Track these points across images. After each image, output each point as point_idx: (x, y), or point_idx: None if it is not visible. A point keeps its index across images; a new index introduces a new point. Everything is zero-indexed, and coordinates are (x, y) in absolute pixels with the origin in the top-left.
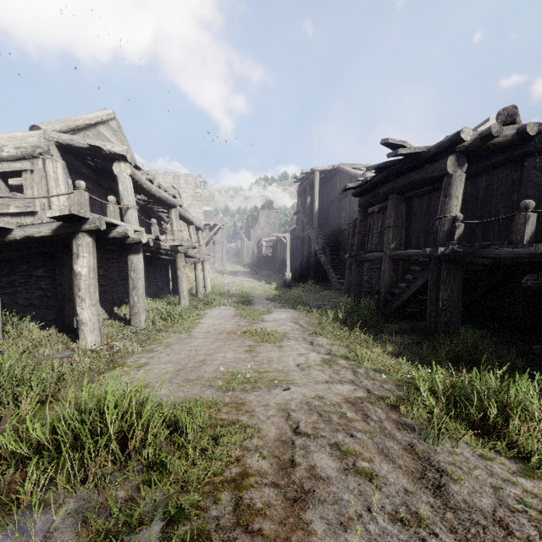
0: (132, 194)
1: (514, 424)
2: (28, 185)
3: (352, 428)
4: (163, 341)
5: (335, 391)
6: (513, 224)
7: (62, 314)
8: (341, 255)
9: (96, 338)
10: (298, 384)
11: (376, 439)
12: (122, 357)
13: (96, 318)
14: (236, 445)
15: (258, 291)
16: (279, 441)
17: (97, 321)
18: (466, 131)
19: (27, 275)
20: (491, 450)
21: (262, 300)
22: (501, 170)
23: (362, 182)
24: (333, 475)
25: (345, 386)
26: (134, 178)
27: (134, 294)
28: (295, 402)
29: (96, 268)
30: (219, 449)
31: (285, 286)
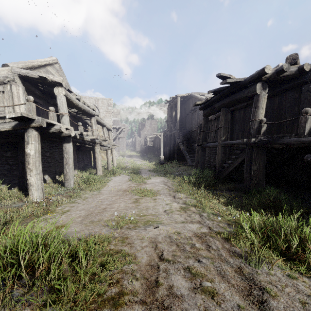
0: (66, 106)
1: (310, 253)
2: (1, 100)
3: (199, 255)
4: (82, 196)
5: (188, 228)
6: (295, 125)
7: (22, 180)
8: (193, 145)
9: (39, 194)
10: (164, 224)
11: (215, 264)
12: (54, 206)
13: (40, 181)
14: (118, 270)
15: (144, 166)
16: (149, 266)
17: (40, 184)
18: (268, 67)
19: (0, 156)
20: (296, 272)
21: (146, 171)
22: (288, 93)
23: (205, 101)
24: (185, 293)
25: (194, 225)
26: (67, 97)
27: (66, 167)
28: (161, 236)
29: (40, 151)
30: (104, 274)
31: (160, 163)
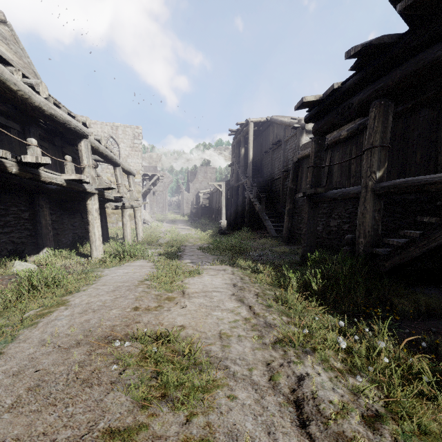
0: None
1: None
2: None
3: None
4: None
5: None
6: None
7: None
8: (275, 203)
9: None
10: None
11: None
12: None
13: None
14: None
15: (192, 239)
16: None
17: None
18: None
19: None
20: None
21: (194, 250)
22: None
23: (323, 94)
24: None
25: None
26: None
27: None
28: None
29: None
30: None
31: (221, 234)
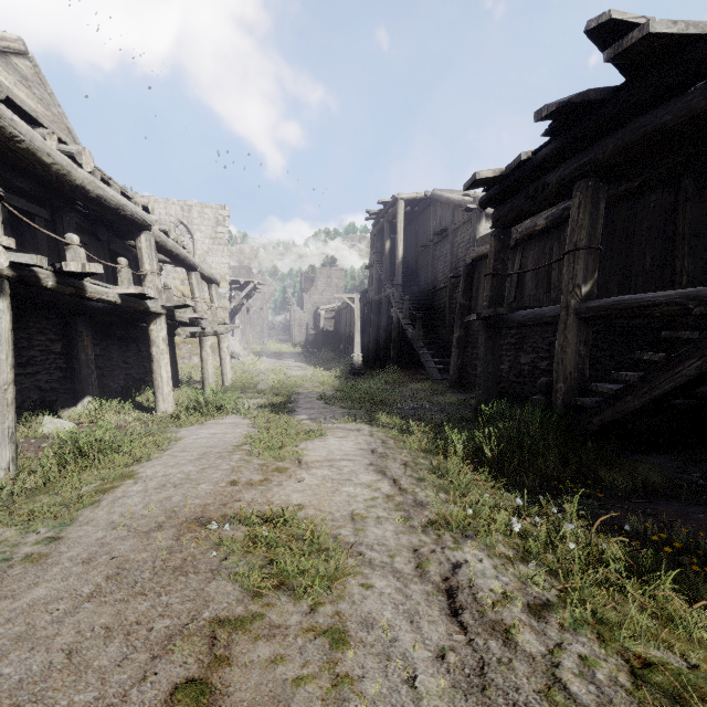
0: None
1: None
2: None
3: None
4: None
5: None
6: None
7: None
8: (438, 326)
9: None
10: None
11: None
12: None
13: None
14: None
15: (309, 383)
16: None
17: None
18: None
19: None
20: None
21: (313, 400)
22: None
23: (506, 168)
24: None
25: None
26: None
27: None
28: None
29: None
30: None
31: (353, 374)
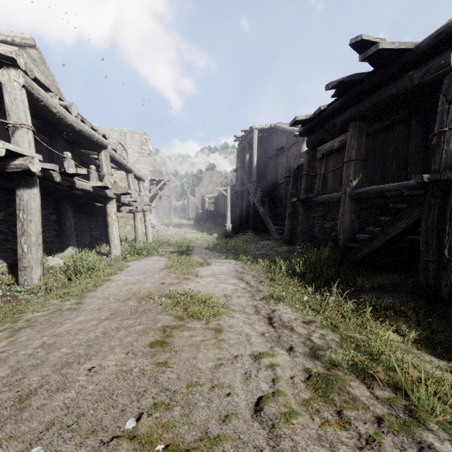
0: (25, 110)
1: None
2: None
3: None
4: (23, 317)
5: None
6: None
7: None
8: (278, 207)
9: None
10: None
11: None
12: None
13: None
14: None
15: (199, 241)
16: None
17: None
18: None
19: None
20: None
21: (202, 249)
22: None
23: (313, 114)
24: None
25: None
26: (32, 93)
27: (22, 241)
28: None
29: None
30: None
31: (226, 237)
